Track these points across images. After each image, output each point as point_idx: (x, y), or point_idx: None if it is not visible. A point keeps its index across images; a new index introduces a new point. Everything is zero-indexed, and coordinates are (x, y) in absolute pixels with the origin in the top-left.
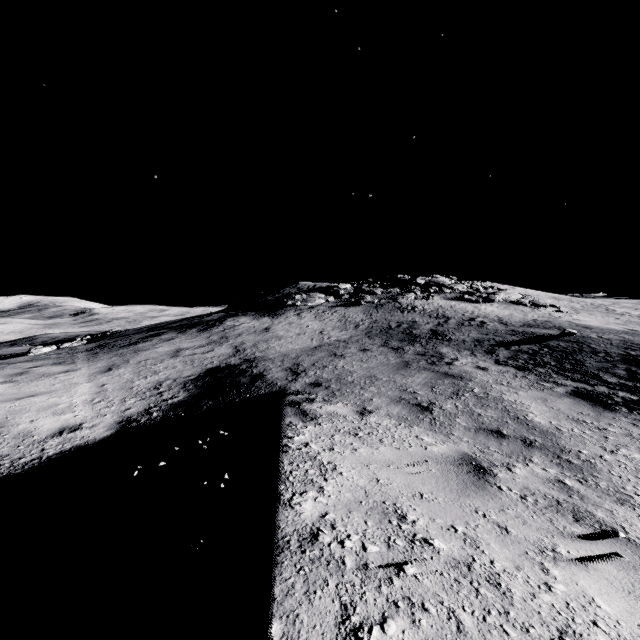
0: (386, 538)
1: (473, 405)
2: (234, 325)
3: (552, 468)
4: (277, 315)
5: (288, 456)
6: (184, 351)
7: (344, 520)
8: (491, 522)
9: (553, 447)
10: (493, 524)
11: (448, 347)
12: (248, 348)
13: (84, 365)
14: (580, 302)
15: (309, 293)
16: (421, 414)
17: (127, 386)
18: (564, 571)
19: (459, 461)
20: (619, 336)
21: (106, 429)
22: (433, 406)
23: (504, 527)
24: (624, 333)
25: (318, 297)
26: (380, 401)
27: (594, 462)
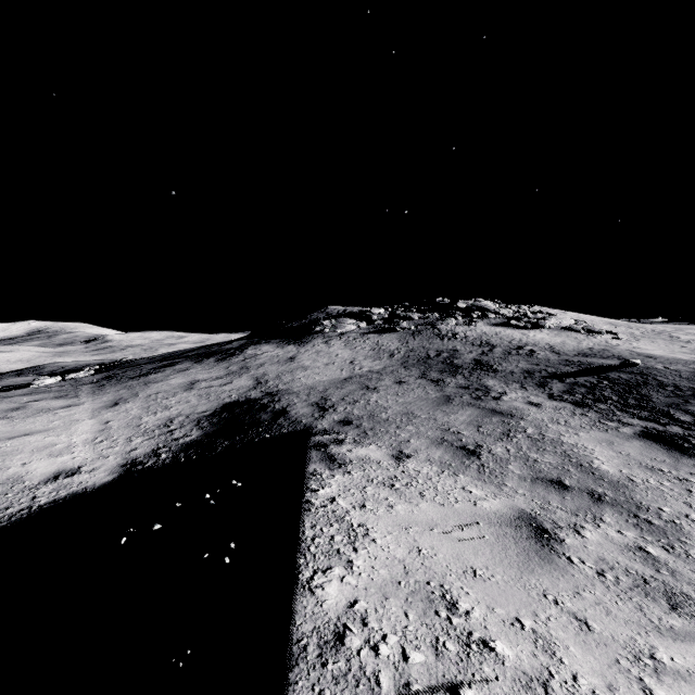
0: (433, 640)
1: (527, 449)
2: (256, 354)
3: (629, 530)
4: (303, 343)
5: (310, 516)
6: (200, 383)
7: (378, 611)
8: (565, 612)
9: (627, 503)
10: (568, 615)
11: (494, 379)
12: (271, 380)
13: (88, 399)
14: (640, 328)
15: (339, 318)
16: (467, 459)
17: (134, 423)
18: (672, 692)
19: (516, 521)
20: (688, 367)
21: (108, 473)
22: (480, 449)
23: (583, 620)
24: (694, 363)
25: (349, 323)
26: (419, 443)
27: (679, 523)
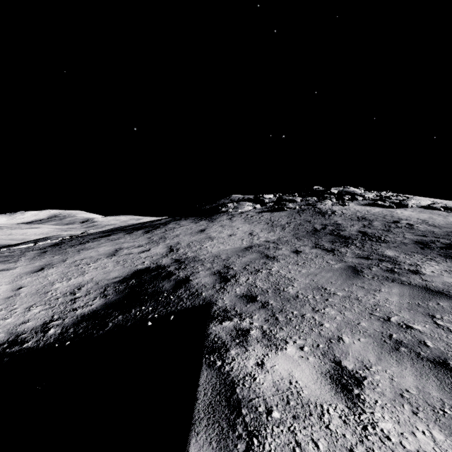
0: None
1: None
2: (174, 227)
3: None
4: (212, 219)
5: None
6: (122, 250)
7: None
8: None
9: None
10: None
11: (390, 249)
12: (181, 248)
13: (23, 264)
14: None
15: (239, 202)
16: None
17: (43, 290)
18: None
19: None
20: None
21: None
22: None
23: None
24: None
25: (247, 205)
26: (359, 345)
27: None
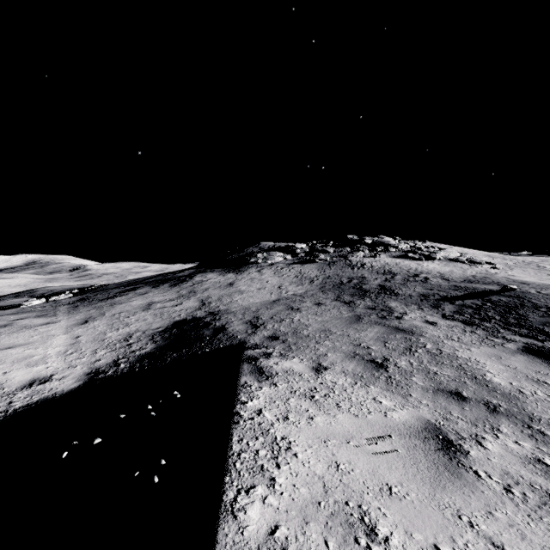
0: None
1: (427, 362)
2: (202, 280)
3: (525, 441)
4: (241, 271)
5: (238, 429)
6: (155, 304)
7: (298, 539)
8: (482, 536)
9: (520, 414)
10: (485, 540)
11: (396, 301)
12: (213, 302)
13: (64, 317)
14: (512, 259)
15: (269, 252)
16: (376, 371)
17: (99, 338)
18: None
19: (423, 433)
20: None
21: (75, 381)
22: (387, 363)
23: (500, 546)
24: None
25: (277, 255)
26: (335, 356)
27: None
